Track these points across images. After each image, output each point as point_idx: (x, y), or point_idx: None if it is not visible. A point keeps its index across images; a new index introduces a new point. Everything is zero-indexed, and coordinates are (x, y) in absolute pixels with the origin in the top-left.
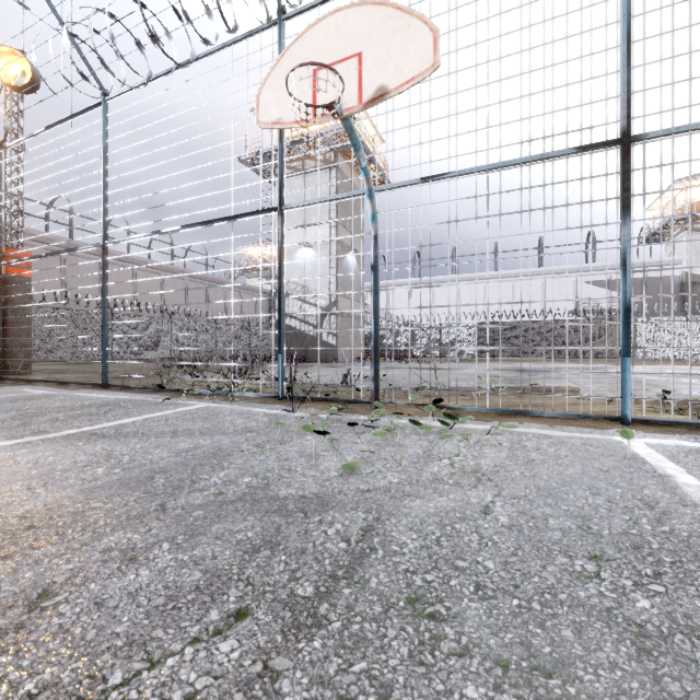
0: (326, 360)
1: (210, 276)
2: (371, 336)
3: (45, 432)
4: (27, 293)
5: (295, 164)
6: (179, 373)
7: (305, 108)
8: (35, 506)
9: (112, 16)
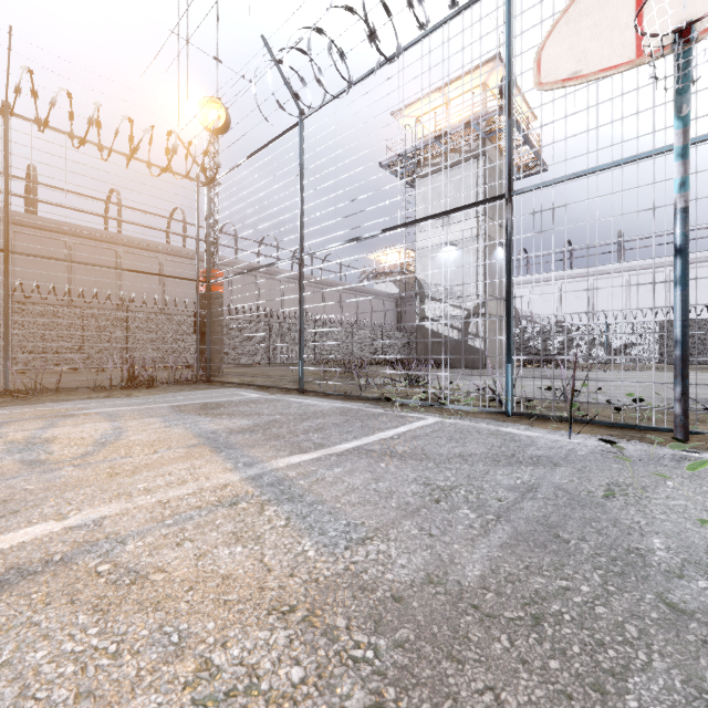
0: (472, 366)
1: (344, 283)
2: (675, 342)
3: (323, 445)
4: (231, 306)
5: (437, 160)
6: (344, 378)
7: (622, 48)
8: (482, 572)
9: (320, 32)
